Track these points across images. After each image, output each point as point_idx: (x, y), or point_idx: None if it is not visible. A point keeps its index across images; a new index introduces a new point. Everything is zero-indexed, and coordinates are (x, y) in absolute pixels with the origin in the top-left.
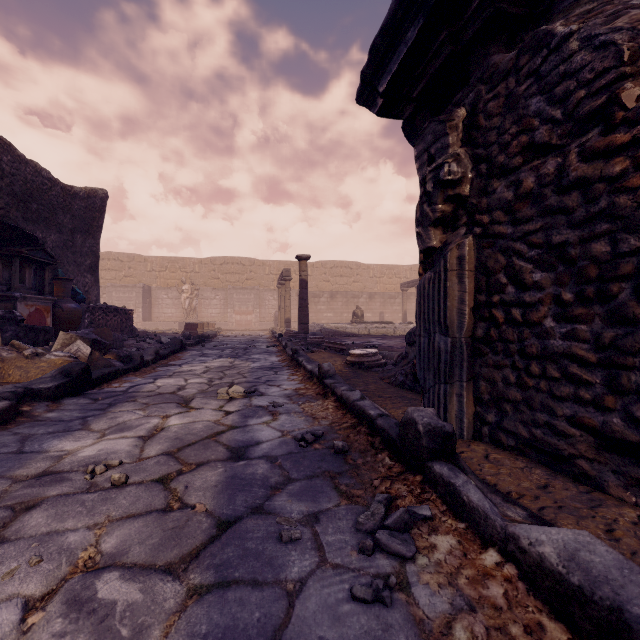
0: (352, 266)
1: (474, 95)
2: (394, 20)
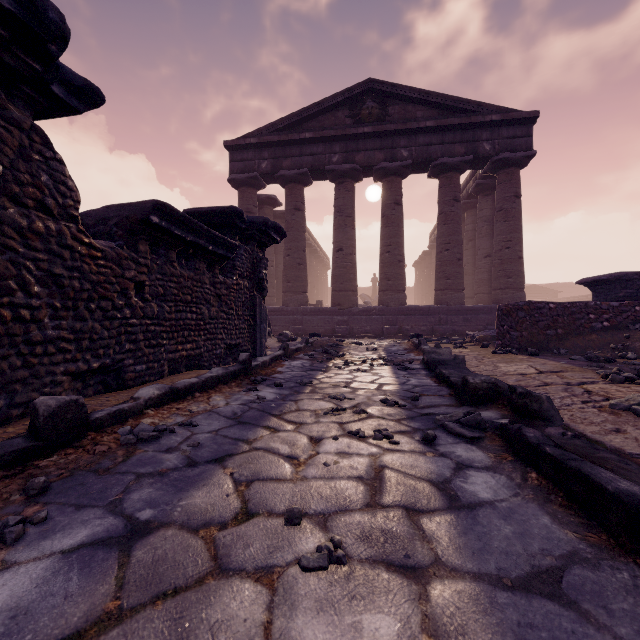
0: None
1: None
2: None
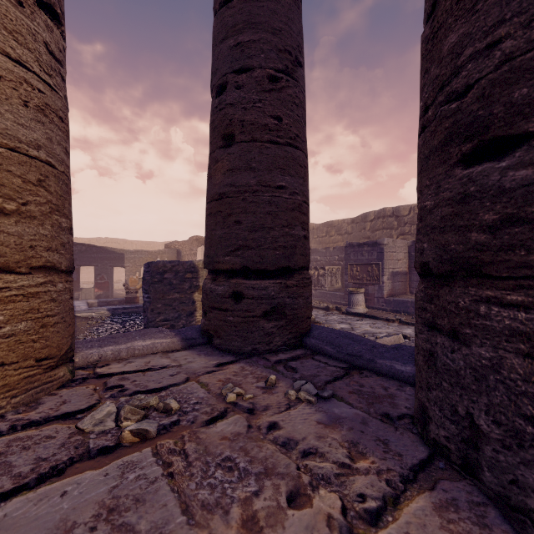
0: (120, 242)
1: None
2: None
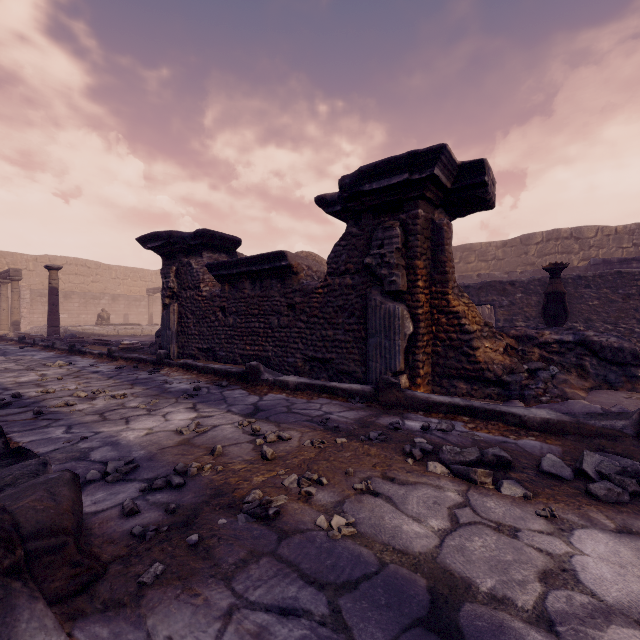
0: (91, 265)
1: (178, 264)
2: (154, 236)
